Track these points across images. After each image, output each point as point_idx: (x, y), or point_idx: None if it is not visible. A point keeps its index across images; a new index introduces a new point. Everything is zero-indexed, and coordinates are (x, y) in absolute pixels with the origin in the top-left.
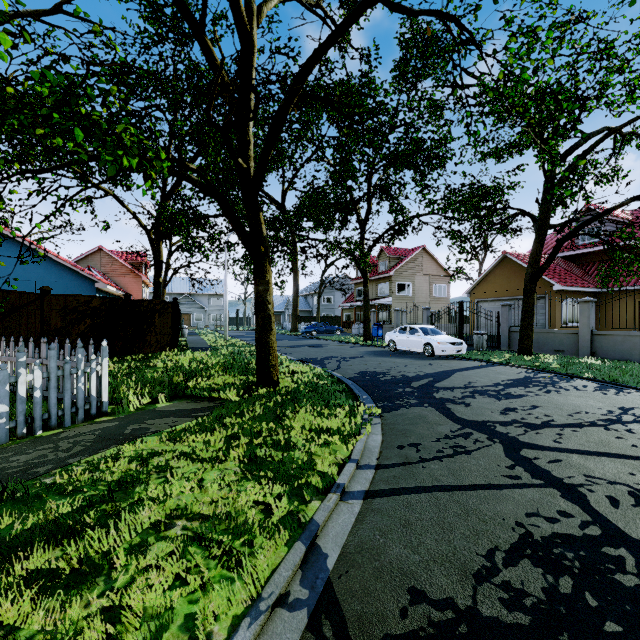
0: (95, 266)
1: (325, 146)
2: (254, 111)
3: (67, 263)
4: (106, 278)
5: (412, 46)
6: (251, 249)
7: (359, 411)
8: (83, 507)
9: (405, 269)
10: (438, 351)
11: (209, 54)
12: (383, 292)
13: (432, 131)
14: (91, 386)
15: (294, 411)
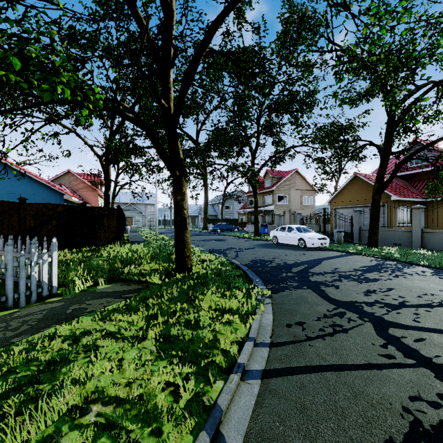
0: (65, 184)
1: (226, 99)
2: (172, 61)
3: (43, 181)
4: (73, 192)
5: (290, 22)
6: (171, 168)
7: (253, 293)
8: (10, 391)
9: (283, 185)
10: (309, 244)
11: (139, 21)
12: (267, 202)
13: (304, 84)
14: (43, 274)
15: (203, 293)
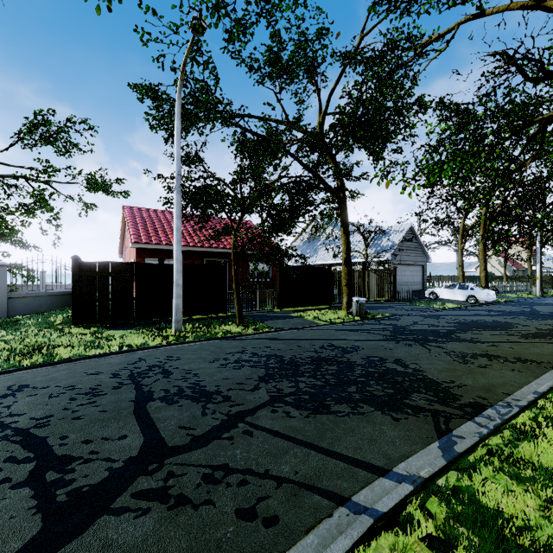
0: None
1: None
2: None
3: None
4: None
5: None
6: None
7: None
8: None
9: None
10: None
11: None
12: None
13: None
14: None
15: None
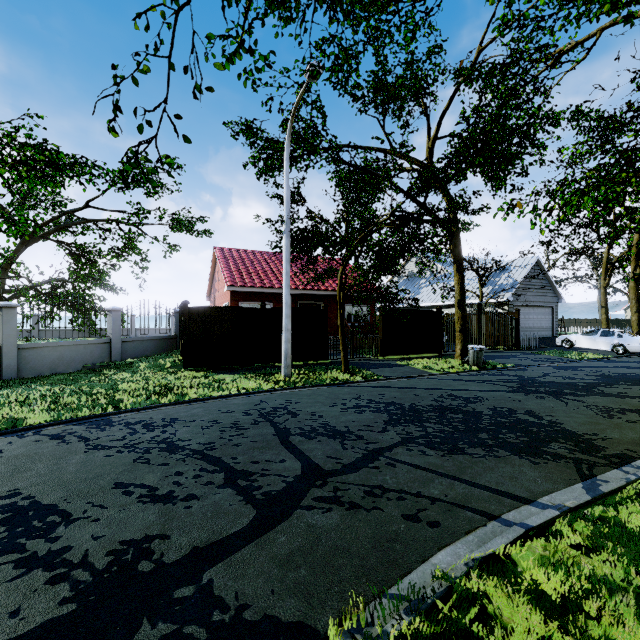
0: None
1: None
2: None
3: None
4: None
5: None
6: None
7: None
8: None
9: None
10: None
11: None
12: None
13: None
14: None
15: None
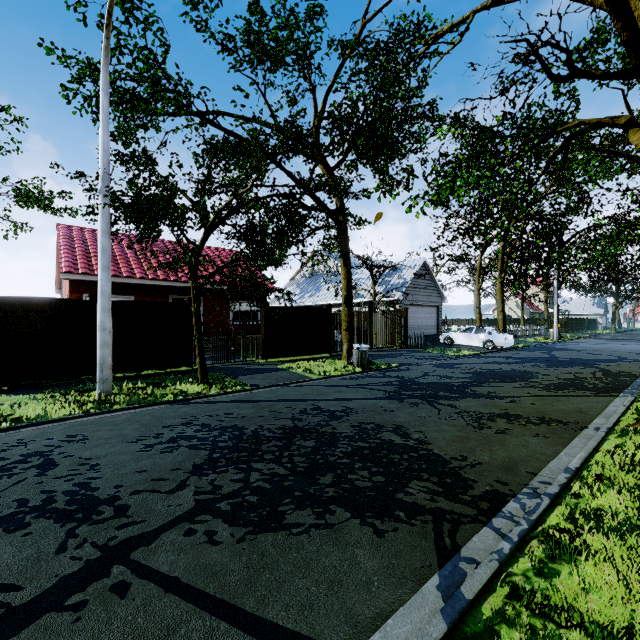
0: None
1: None
2: None
3: None
4: None
5: None
6: None
7: None
8: None
9: None
10: None
11: None
12: None
13: None
14: None
15: None
